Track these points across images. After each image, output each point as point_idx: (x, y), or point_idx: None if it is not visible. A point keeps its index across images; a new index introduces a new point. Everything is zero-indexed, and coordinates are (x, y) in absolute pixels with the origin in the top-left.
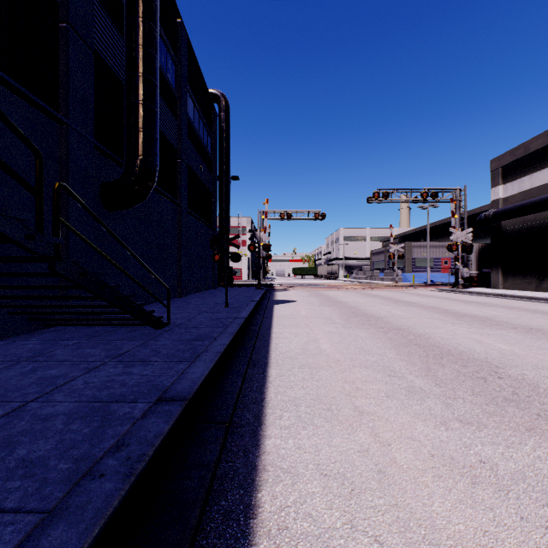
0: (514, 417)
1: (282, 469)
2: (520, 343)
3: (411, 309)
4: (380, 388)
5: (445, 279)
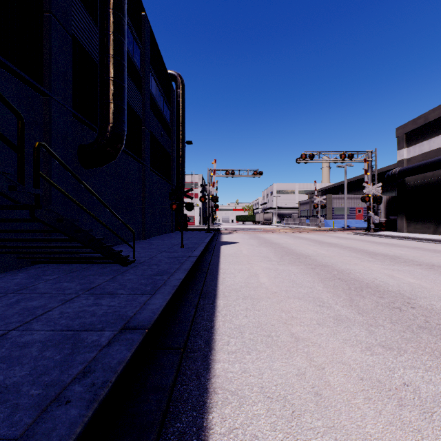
0: (428, 343)
1: (230, 392)
2: (425, 278)
3: (333, 249)
4: (312, 316)
5: (359, 224)
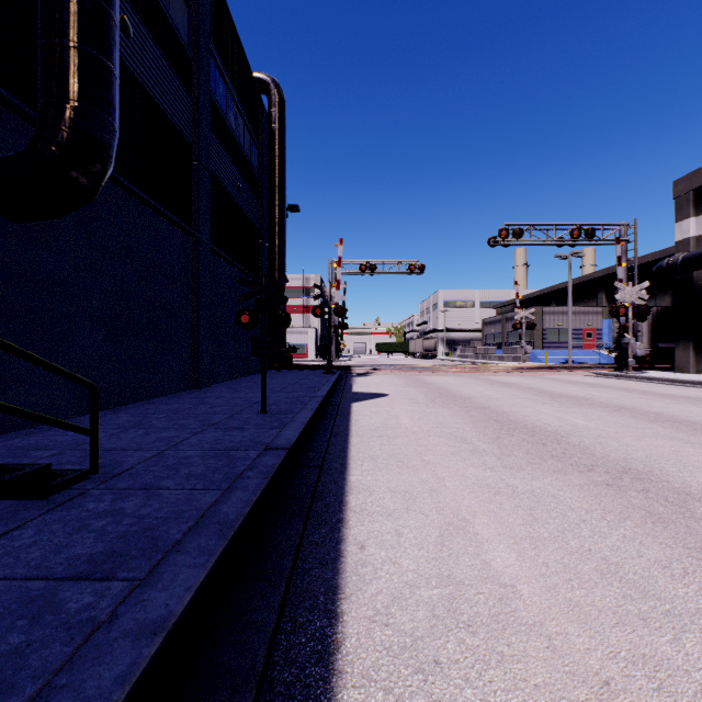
0: None
1: None
2: None
3: (594, 413)
4: None
5: (590, 358)
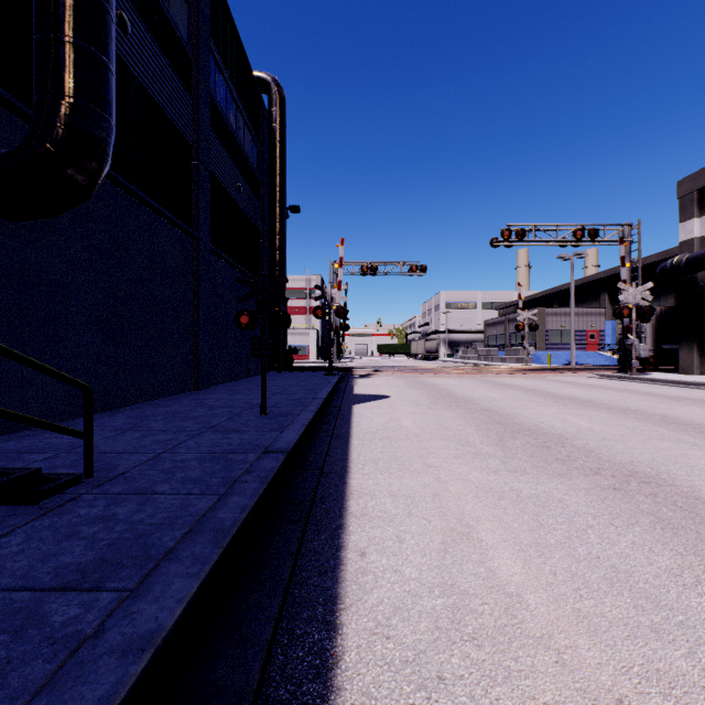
0: None
1: None
2: None
3: (599, 415)
4: None
5: (593, 360)
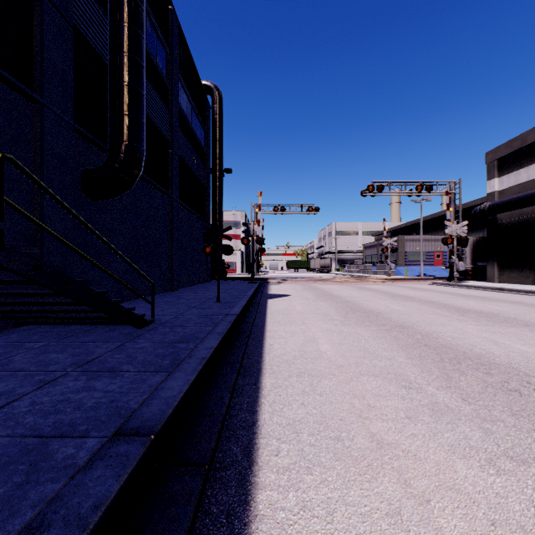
0: None
1: None
2: None
3: (410, 304)
4: (397, 405)
5: (438, 272)
